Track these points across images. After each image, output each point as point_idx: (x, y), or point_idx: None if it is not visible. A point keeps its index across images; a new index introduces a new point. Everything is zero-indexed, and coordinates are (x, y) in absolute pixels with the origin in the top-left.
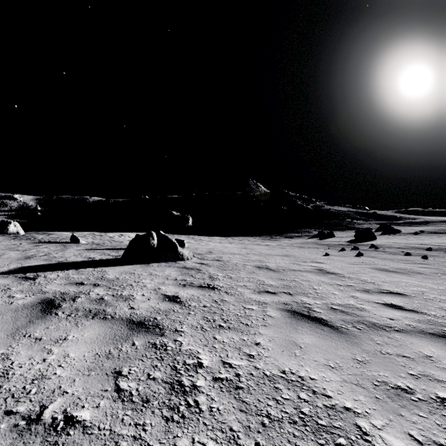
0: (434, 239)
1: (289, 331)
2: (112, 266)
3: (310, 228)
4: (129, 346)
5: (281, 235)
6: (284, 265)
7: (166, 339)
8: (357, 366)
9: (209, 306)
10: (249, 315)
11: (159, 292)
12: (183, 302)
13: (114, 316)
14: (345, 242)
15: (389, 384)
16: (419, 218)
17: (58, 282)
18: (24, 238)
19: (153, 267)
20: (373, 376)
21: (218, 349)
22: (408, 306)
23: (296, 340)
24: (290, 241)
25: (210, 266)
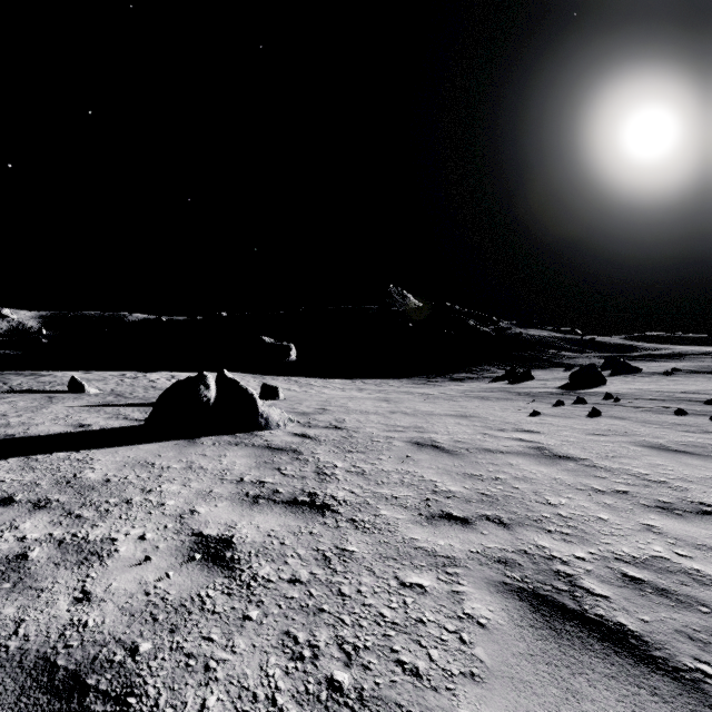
0: (704, 383)
1: (557, 709)
2: (115, 446)
3: (491, 365)
4: None
5: (445, 377)
6: (466, 439)
7: None
8: None
9: (306, 578)
10: (418, 618)
11: (187, 525)
12: (239, 562)
13: (4, 646)
14: (557, 389)
15: None
16: (665, 348)
17: None
18: None
19: (202, 448)
20: None
21: None
22: None
23: None
24: (461, 387)
25: (321, 442)
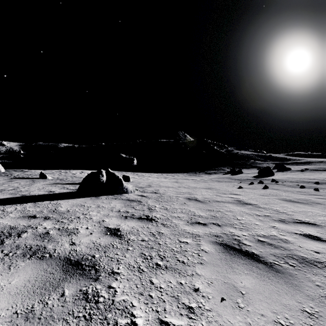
0: (317, 175)
1: (226, 270)
2: (67, 199)
3: (224, 167)
4: (56, 298)
5: (203, 172)
6: (209, 197)
7: (99, 286)
8: (311, 323)
9: (147, 240)
10: (185, 250)
11: (102, 224)
12: (123, 235)
13: (52, 255)
14: (252, 177)
15: None
16: (303, 159)
17: (12, 215)
18: (2, 175)
19: (101, 200)
20: None
21: (155, 299)
22: (324, 236)
23: (235, 283)
24: (210, 176)
25: (149, 198)
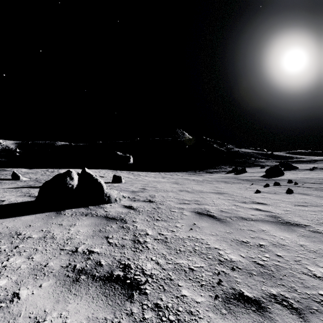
0: None
1: None
2: (5, 217)
3: (225, 165)
4: None
5: (203, 171)
6: (227, 209)
7: None
8: None
9: None
10: None
11: None
12: None
13: None
14: (261, 177)
15: None
16: (306, 157)
17: None
18: None
19: (62, 218)
20: None
21: None
22: None
23: None
24: (212, 176)
25: (139, 213)
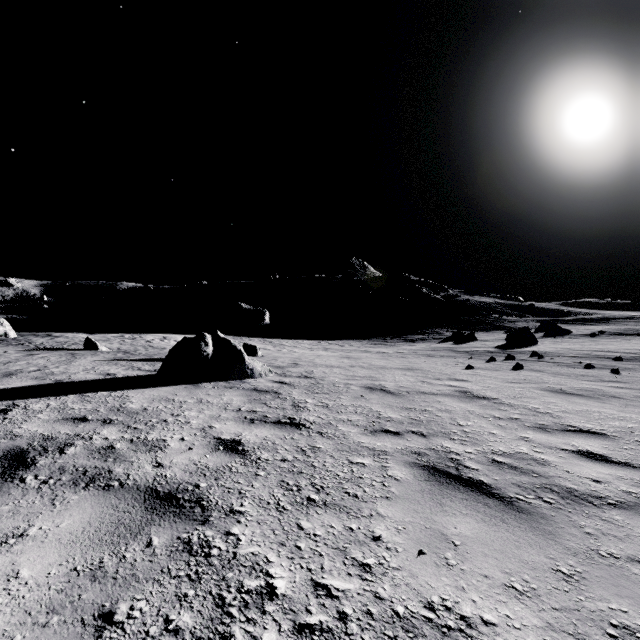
0: (621, 343)
1: (430, 509)
2: (140, 388)
3: (440, 328)
4: (140, 549)
5: (399, 338)
6: (408, 385)
7: (210, 531)
8: (566, 589)
9: (291, 459)
10: (359, 476)
11: (209, 433)
12: (248, 451)
13: (125, 483)
14: (494, 349)
15: (636, 632)
16: (596, 313)
17: (44, 417)
18: (13, 343)
19: (205, 390)
20: (600, 613)
21: (305, 552)
22: (615, 455)
23: (444, 528)
24: (413, 346)
25: (295, 387)
